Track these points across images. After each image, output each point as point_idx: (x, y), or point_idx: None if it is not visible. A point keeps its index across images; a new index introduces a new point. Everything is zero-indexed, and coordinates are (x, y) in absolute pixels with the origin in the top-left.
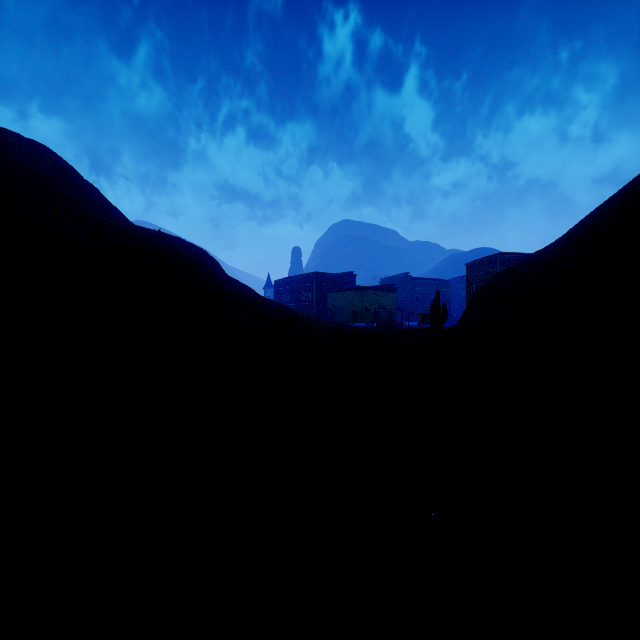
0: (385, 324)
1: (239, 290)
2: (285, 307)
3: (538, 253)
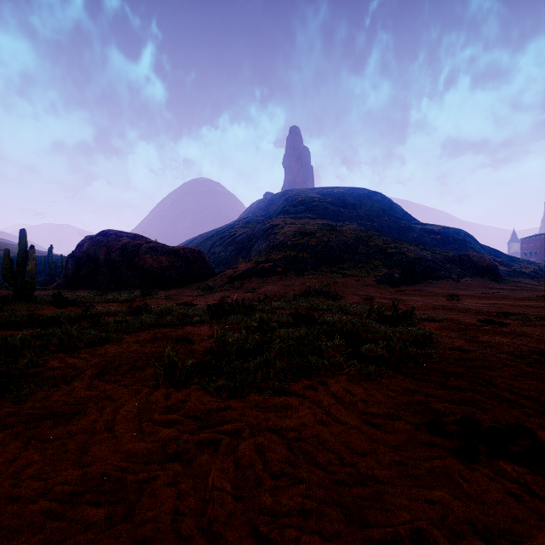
0: None
1: (489, 253)
2: (530, 262)
3: None
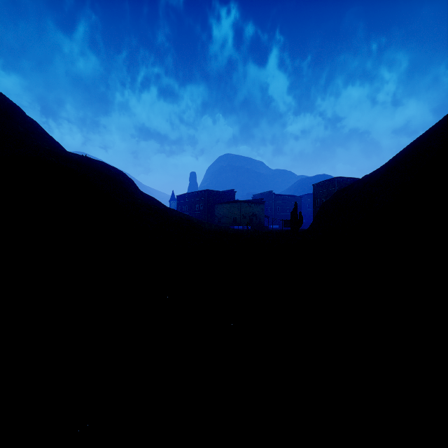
0: (256, 227)
1: (149, 202)
2: (184, 215)
3: (368, 176)
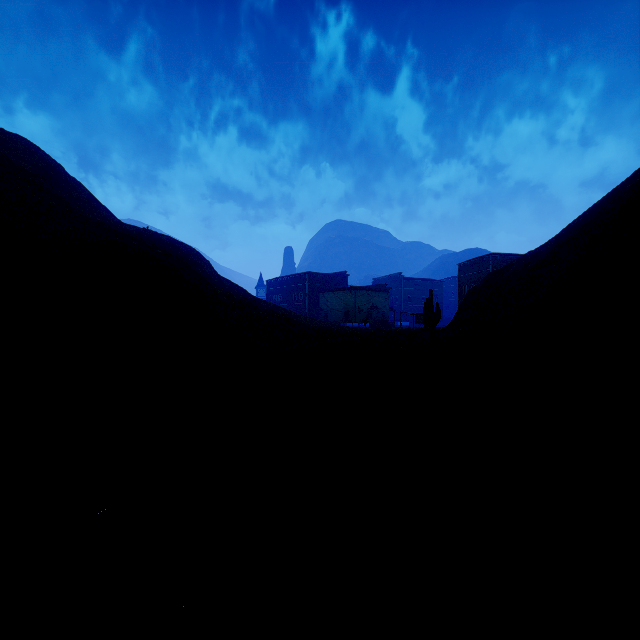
0: (378, 324)
1: (230, 290)
2: (277, 307)
3: (531, 253)
